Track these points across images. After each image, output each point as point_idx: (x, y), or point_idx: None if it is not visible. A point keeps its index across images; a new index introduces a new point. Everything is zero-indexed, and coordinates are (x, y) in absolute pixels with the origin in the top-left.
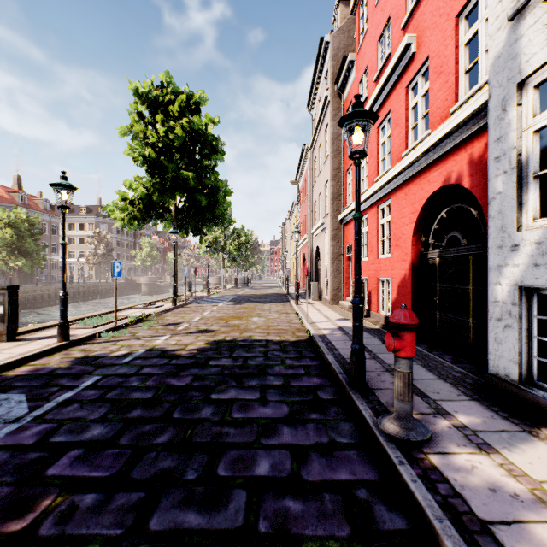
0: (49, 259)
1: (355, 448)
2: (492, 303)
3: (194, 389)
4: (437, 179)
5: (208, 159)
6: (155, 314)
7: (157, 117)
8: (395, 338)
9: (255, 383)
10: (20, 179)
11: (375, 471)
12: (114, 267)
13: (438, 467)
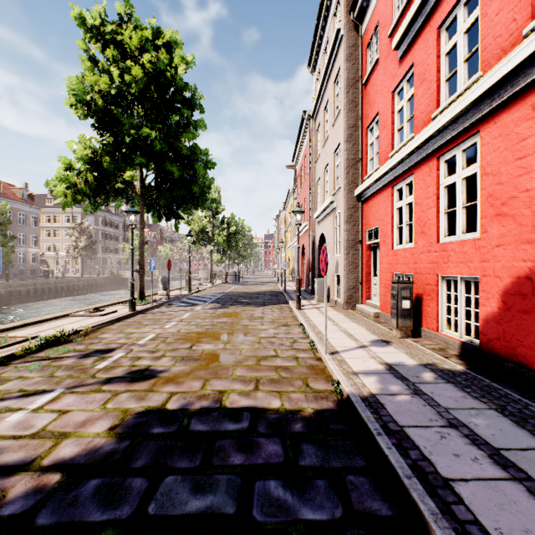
0: (28, 252)
1: None
2: None
3: None
4: None
5: (179, 114)
6: (88, 329)
7: (108, 53)
8: None
9: None
10: None
11: None
12: None
13: None
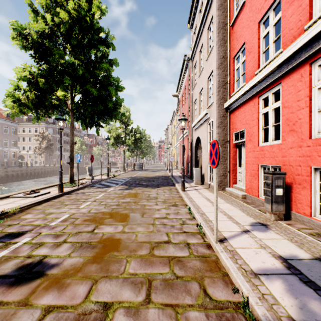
0: (10, 151)
1: None
2: None
3: None
4: None
5: (96, 49)
6: (16, 210)
7: (42, 1)
8: None
9: None
10: None
11: None
12: None
13: None
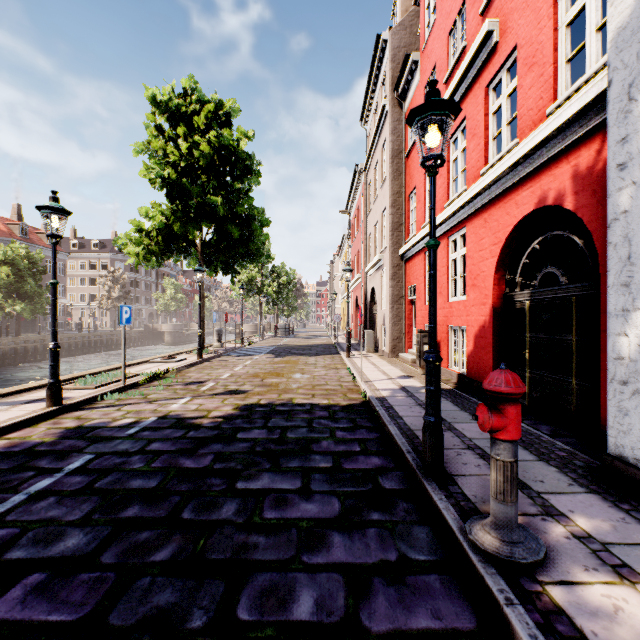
0: None
1: (437, 570)
2: (614, 361)
3: (214, 474)
4: (528, 201)
5: (240, 181)
6: (174, 370)
7: (179, 130)
8: (492, 412)
9: (296, 465)
10: (20, 208)
11: (469, 611)
12: (122, 312)
13: (565, 608)
